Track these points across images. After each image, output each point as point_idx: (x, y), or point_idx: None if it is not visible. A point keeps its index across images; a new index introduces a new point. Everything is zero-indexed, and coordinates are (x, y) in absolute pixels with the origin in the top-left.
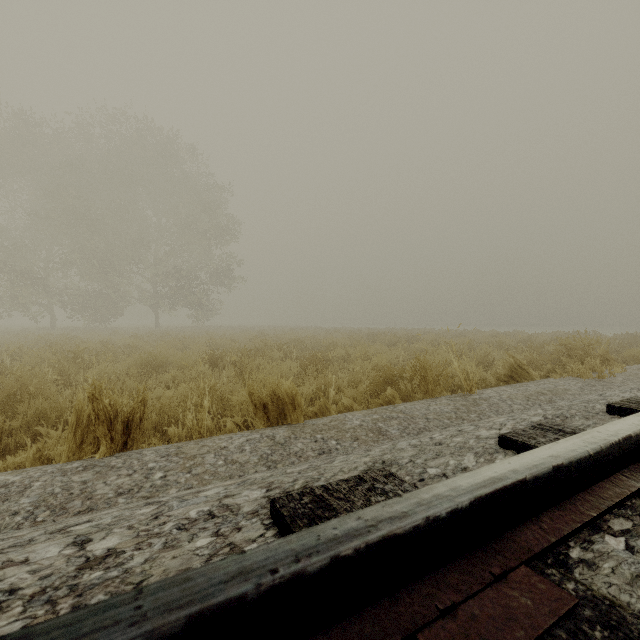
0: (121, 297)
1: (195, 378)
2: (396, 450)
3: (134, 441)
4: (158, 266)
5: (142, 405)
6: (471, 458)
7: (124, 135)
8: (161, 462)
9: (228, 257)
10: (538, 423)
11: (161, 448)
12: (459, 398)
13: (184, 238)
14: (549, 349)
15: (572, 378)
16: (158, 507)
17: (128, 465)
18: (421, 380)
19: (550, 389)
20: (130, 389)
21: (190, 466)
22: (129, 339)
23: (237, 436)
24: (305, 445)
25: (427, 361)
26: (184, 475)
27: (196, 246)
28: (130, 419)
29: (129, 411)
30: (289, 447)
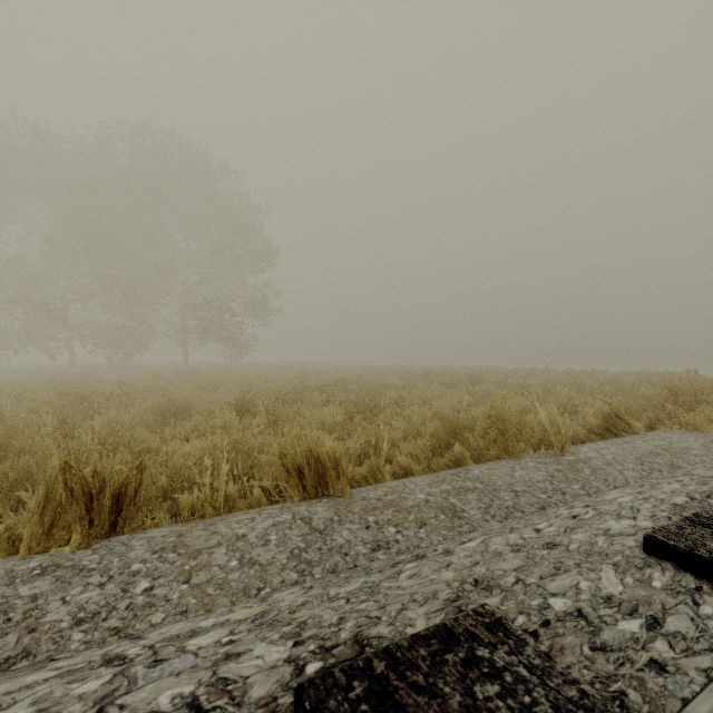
0: (146, 331)
1: (220, 427)
2: (488, 555)
3: (126, 521)
4: (187, 297)
5: (138, 472)
6: (609, 576)
7: (149, 151)
8: (151, 562)
9: (264, 286)
10: (693, 512)
11: (157, 535)
12: (549, 459)
13: (215, 265)
14: (642, 392)
15: (687, 431)
16: (109, 679)
17: (104, 566)
18: (499, 435)
19: (665, 447)
20: (142, 441)
21: (190, 569)
22: (151, 379)
23: (261, 516)
24: (353, 534)
25: (506, 411)
26: (179, 586)
27: (229, 274)
28: (122, 491)
29: (121, 480)
30: (331, 537)
